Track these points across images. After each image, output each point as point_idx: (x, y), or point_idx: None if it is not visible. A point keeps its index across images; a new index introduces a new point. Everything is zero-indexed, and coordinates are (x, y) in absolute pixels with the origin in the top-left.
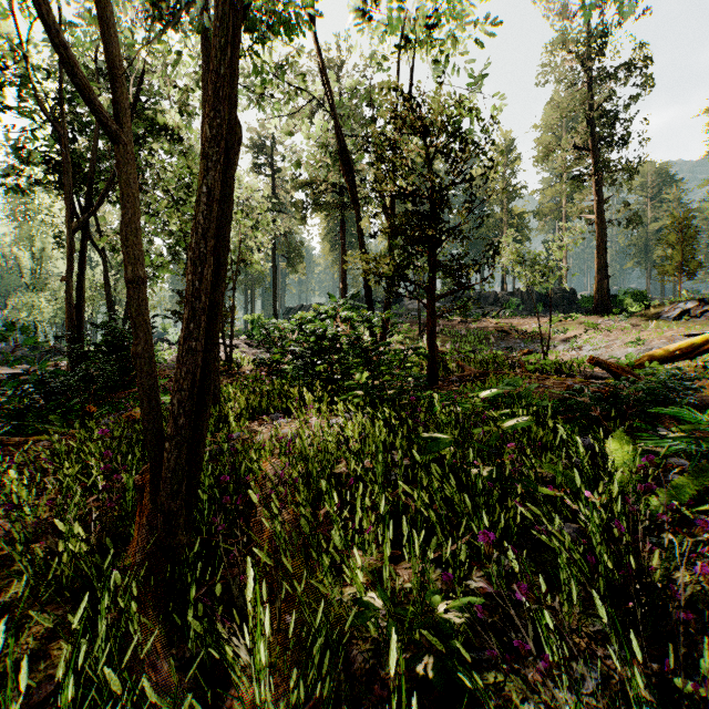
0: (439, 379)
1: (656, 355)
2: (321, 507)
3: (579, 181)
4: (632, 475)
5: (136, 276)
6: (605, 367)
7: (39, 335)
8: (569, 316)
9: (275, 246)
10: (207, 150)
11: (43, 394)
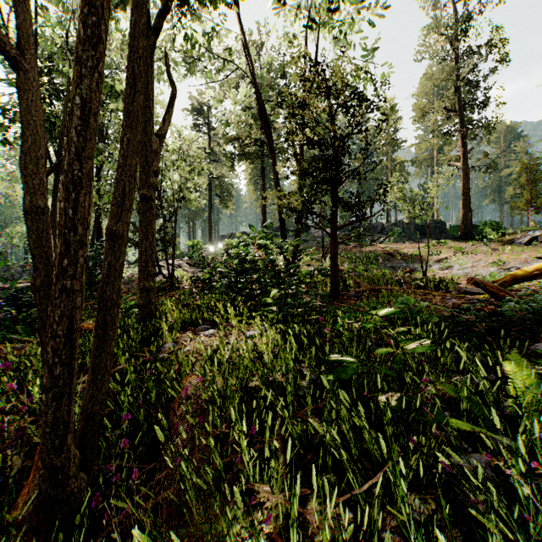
0: (339, 294)
1: (517, 274)
2: (230, 438)
3: (449, 135)
4: (535, 401)
5: (35, 206)
6: (482, 286)
7: (10, 258)
8: (441, 241)
9: (210, 187)
10: (81, 53)
11: (16, 307)
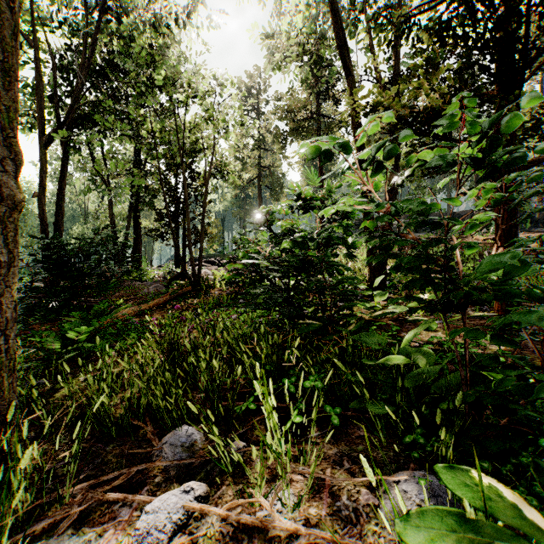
0: None
1: None
2: None
3: None
4: None
5: None
6: None
7: None
8: None
9: (260, 179)
10: None
11: None
